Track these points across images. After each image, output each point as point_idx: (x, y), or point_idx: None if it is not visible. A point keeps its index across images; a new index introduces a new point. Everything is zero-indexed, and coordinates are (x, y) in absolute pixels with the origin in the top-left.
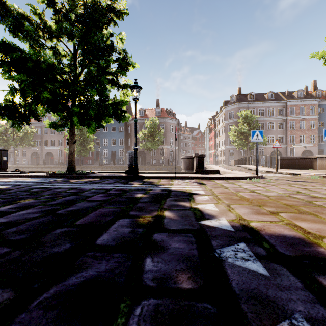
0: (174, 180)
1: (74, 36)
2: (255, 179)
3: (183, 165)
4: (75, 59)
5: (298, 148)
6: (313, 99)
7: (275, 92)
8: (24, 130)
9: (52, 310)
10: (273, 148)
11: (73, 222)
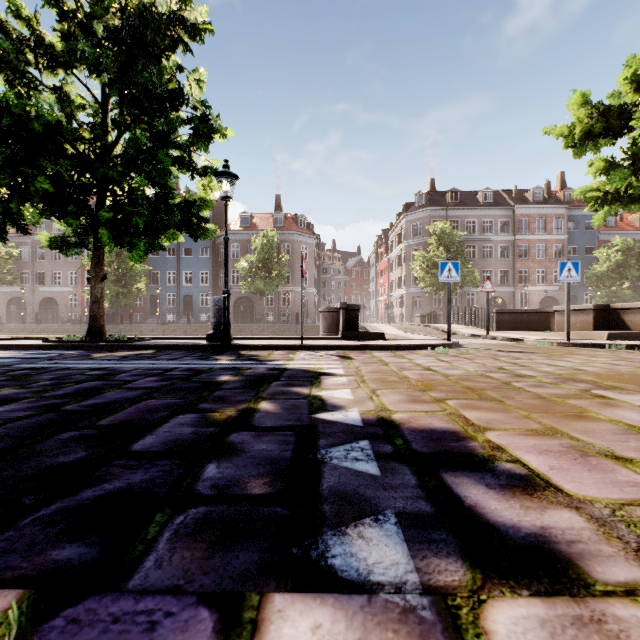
0: (299, 351)
1: (102, 68)
2: (442, 348)
3: (321, 324)
4: (104, 114)
5: (534, 294)
6: (559, 205)
7: (496, 191)
8: None
9: (55, 526)
10: (491, 293)
11: (94, 422)
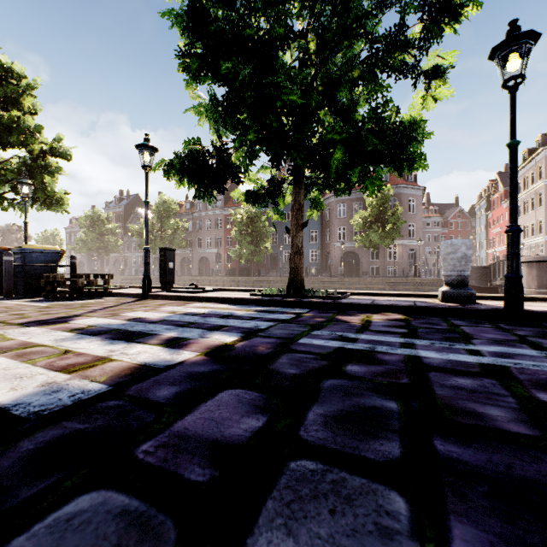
0: None
1: None
2: None
3: (532, 277)
4: None
5: None
6: None
7: None
8: (174, 224)
9: None
10: None
11: None
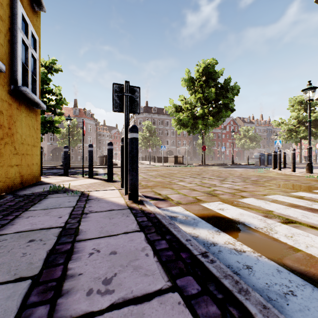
0: None
1: None
2: None
3: (98, 161)
4: None
5: (182, 149)
6: None
7: None
8: None
9: None
10: (167, 149)
11: None
